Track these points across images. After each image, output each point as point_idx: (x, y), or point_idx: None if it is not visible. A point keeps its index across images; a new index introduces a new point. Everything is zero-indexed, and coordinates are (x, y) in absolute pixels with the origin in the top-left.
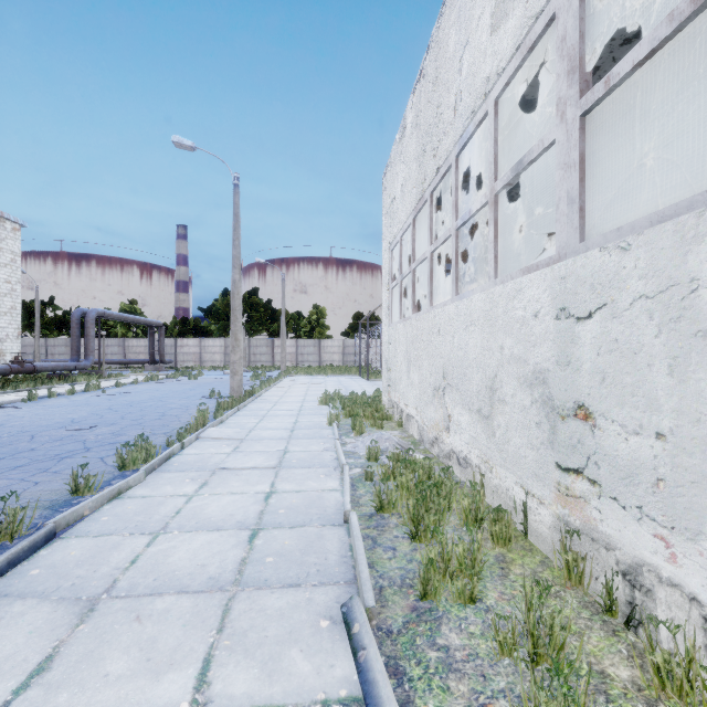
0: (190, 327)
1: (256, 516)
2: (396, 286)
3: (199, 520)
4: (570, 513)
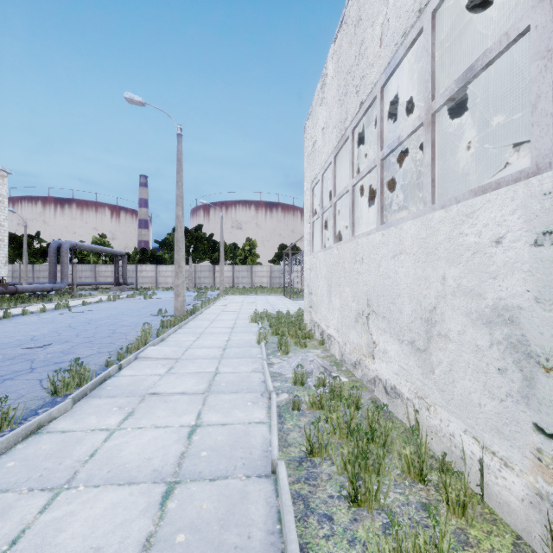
0: (148, 256)
1: (176, 461)
2: (316, 220)
3: (112, 468)
4: None
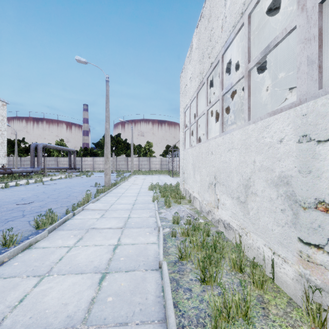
0: (88, 152)
1: (106, 262)
2: (187, 130)
3: (71, 266)
4: (311, 273)
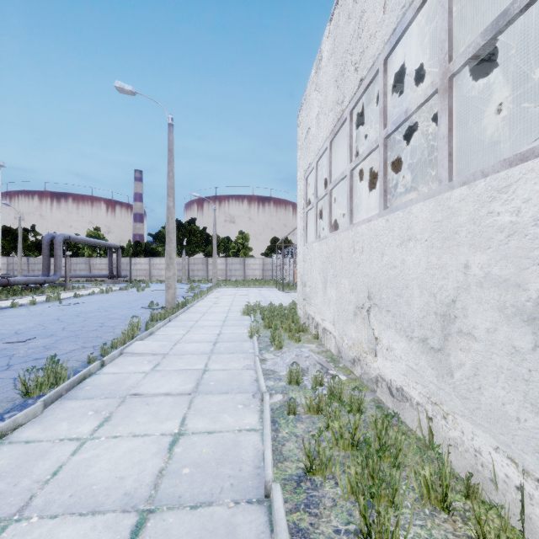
0: (142, 249)
1: (152, 481)
2: (310, 209)
3: (75, 491)
4: None
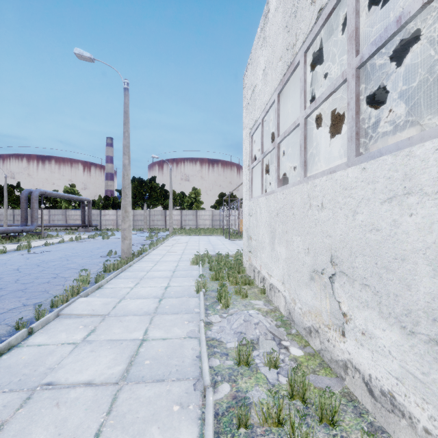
0: (110, 202)
1: None
2: (256, 165)
3: None
4: None
